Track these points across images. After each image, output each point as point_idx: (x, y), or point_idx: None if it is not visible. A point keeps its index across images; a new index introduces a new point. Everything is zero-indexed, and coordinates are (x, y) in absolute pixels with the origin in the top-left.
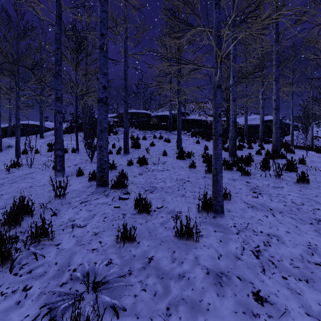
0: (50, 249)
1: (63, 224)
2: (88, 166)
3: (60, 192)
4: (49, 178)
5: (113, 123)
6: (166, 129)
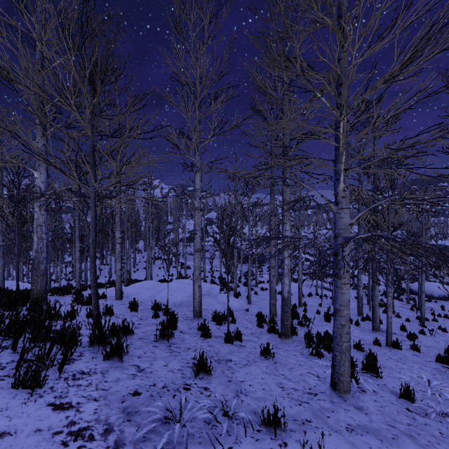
0: None
1: None
2: None
3: None
4: None
5: None
6: None
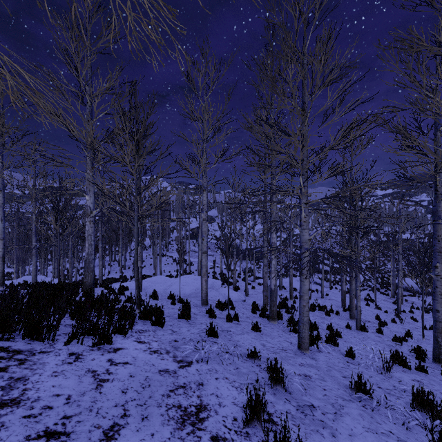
0: None
1: None
2: None
3: None
4: None
5: None
6: None
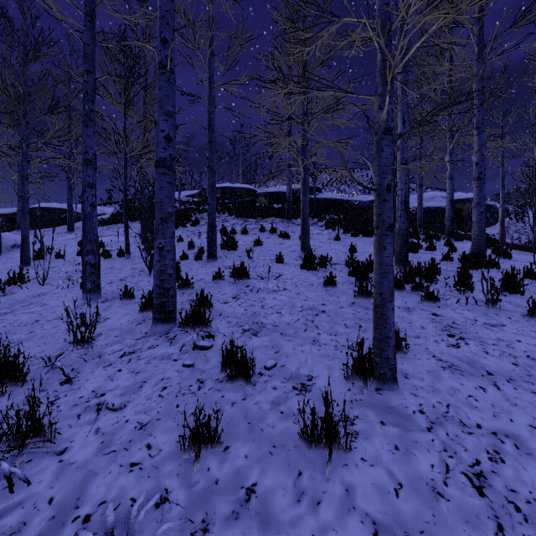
0: (45, 463)
1: (80, 403)
2: (144, 281)
3: (84, 335)
4: (72, 304)
5: (191, 206)
6: (282, 215)
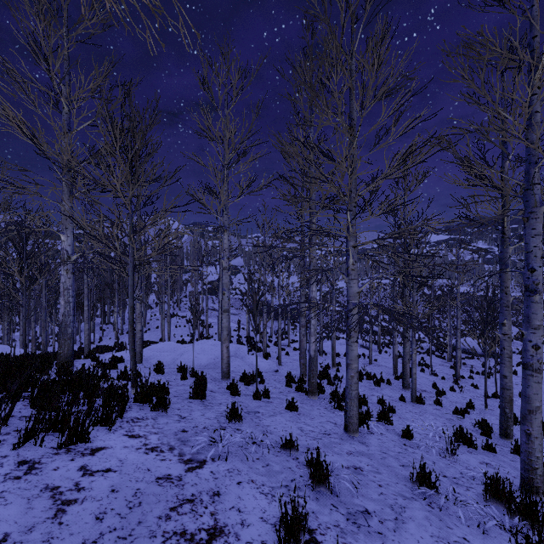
0: None
1: None
2: None
3: None
4: None
5: None
6: None
